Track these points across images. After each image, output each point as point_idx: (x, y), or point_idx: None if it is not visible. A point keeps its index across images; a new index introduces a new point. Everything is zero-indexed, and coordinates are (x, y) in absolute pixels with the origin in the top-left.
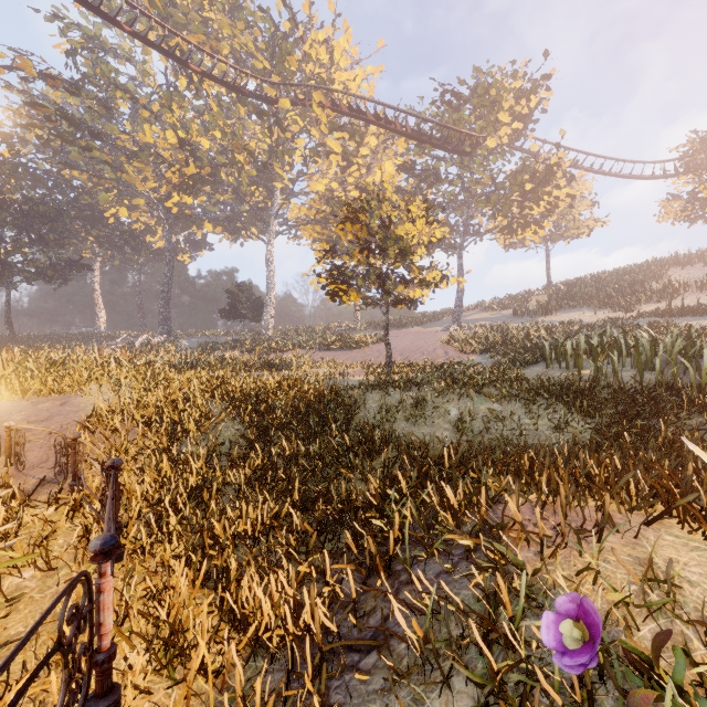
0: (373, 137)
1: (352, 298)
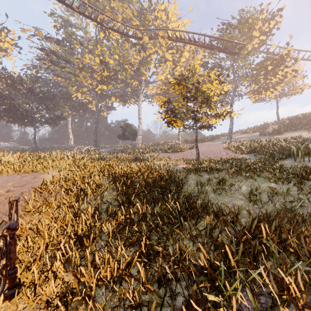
0: (187, 52)
1: (178, 124)
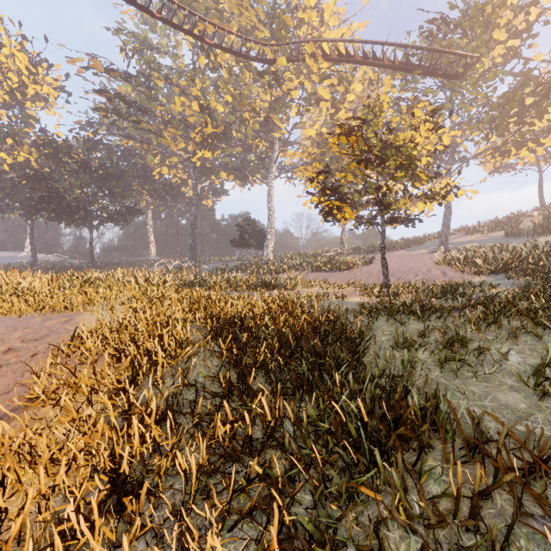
0: (359, 83)
1: (347, 216)
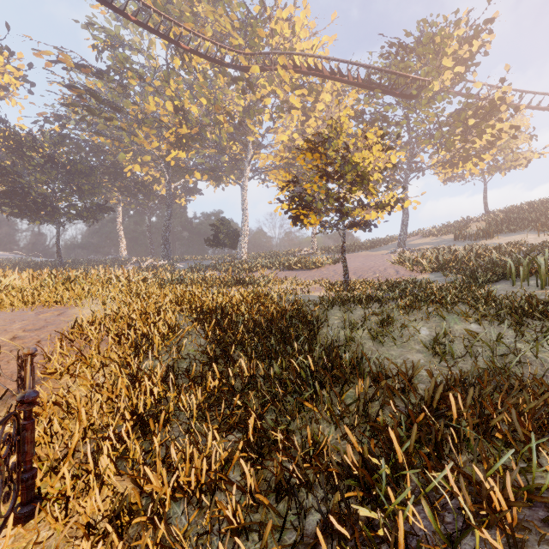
0: (328, 94)
1: (312, 221)
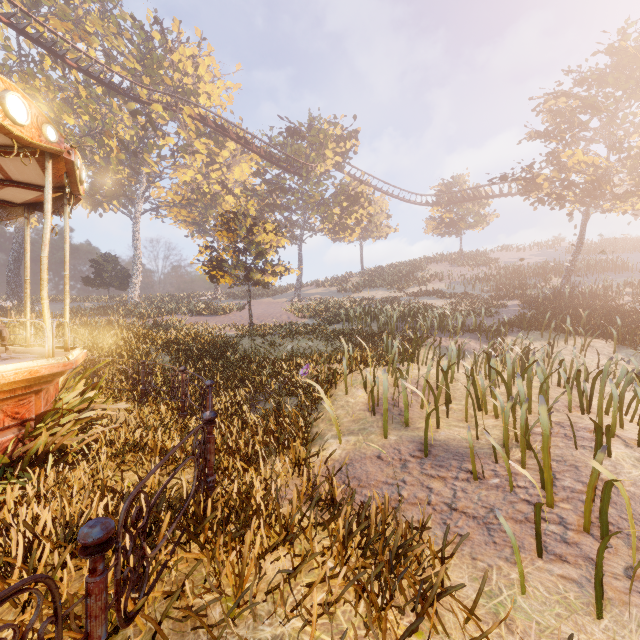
0: (233, 143)
1: (227, 281)
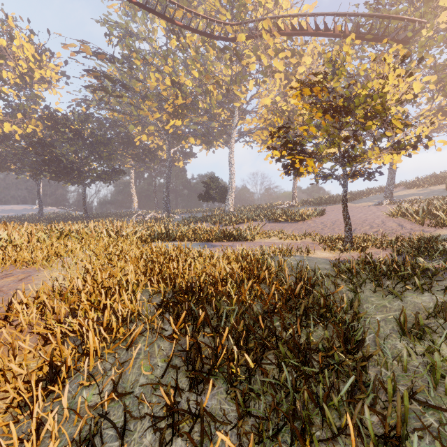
0: (309, 57)
1: (310, 169)
